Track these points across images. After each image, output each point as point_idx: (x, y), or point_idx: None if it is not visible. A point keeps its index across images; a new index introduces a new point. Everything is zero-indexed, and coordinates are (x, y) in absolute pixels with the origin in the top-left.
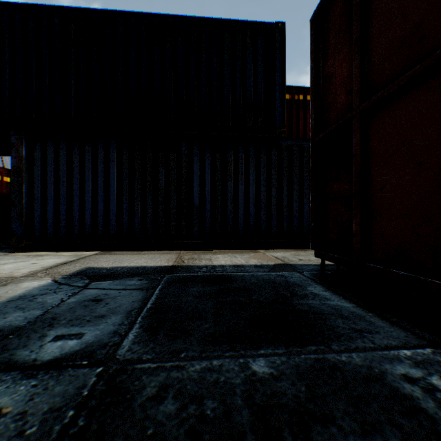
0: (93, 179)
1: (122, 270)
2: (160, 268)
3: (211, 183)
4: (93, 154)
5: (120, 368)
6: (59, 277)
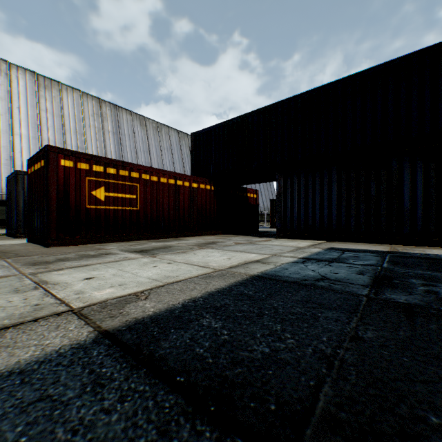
0: (320, 194)
1: (354, 249)
2: (380, 251)
3: (422, 189)
4: (320, 178)
5: (387, 268)
6: (323, 249)
